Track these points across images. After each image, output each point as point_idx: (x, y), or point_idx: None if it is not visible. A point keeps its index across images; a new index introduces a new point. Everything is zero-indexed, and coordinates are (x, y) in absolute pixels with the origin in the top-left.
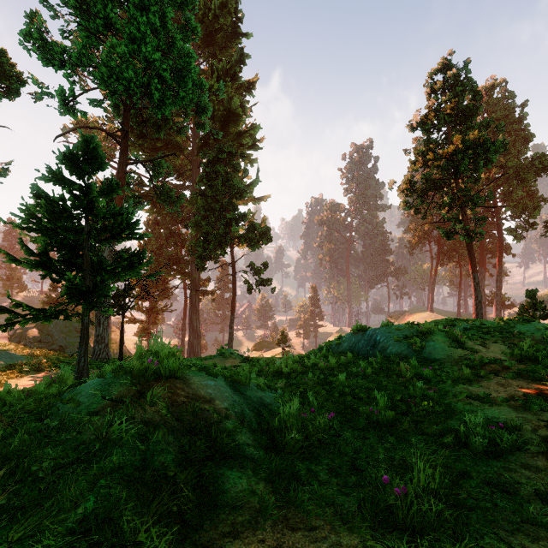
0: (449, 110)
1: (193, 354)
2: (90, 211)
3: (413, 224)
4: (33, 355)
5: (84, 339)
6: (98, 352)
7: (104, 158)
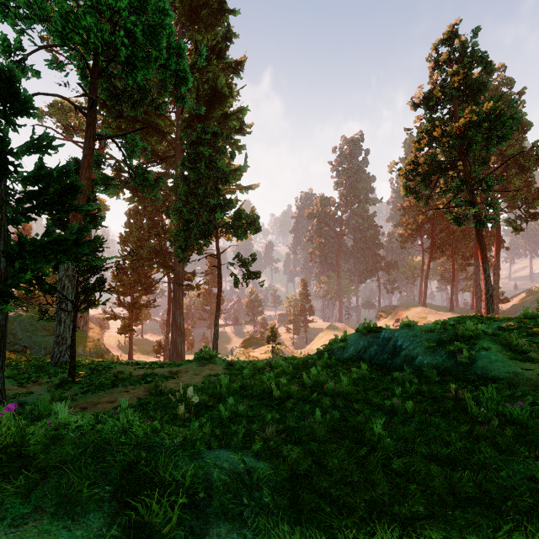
0: (457, 83)
1: (177, 352)
2: (3, 169)
3: (406, 217)
4: None
5: None
6: (57, 355)
7: (31, 101)
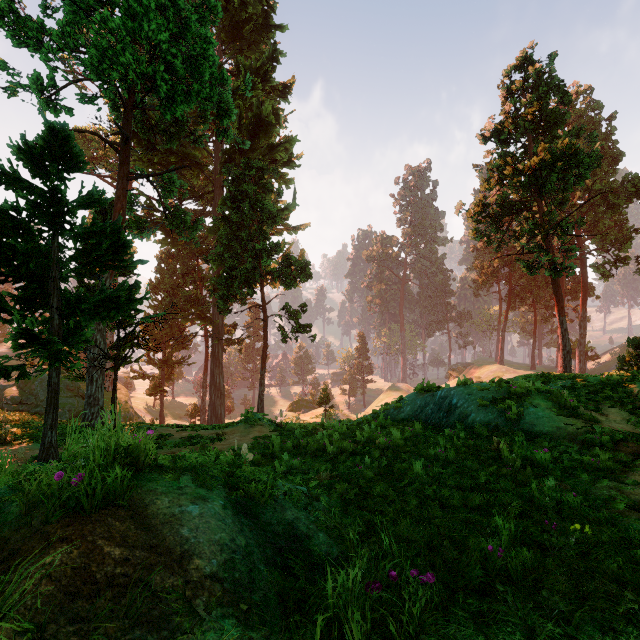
0: (531, 115)
1: (216, 416)
2: (58, 228)
3: (480, 260)
4: (7, 422)
5: (51, 405)
6: (89, 417)
7: (82, 157)
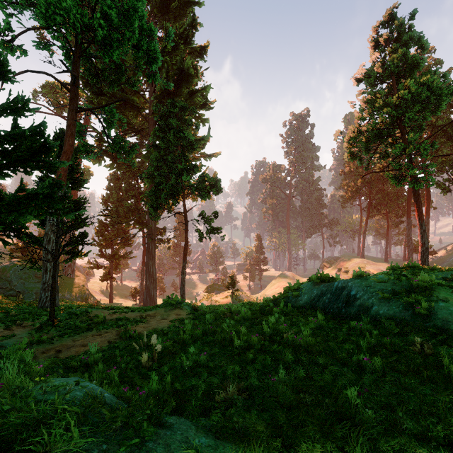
0: (396, 59)
1: (150, 297)
2: None
3: (347, 181)
4: None
5: None
6: (44, 300)
7: (7, 66)
